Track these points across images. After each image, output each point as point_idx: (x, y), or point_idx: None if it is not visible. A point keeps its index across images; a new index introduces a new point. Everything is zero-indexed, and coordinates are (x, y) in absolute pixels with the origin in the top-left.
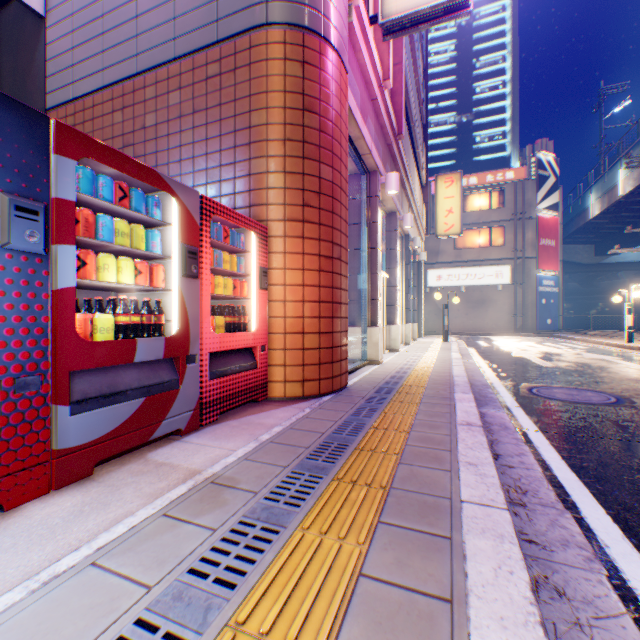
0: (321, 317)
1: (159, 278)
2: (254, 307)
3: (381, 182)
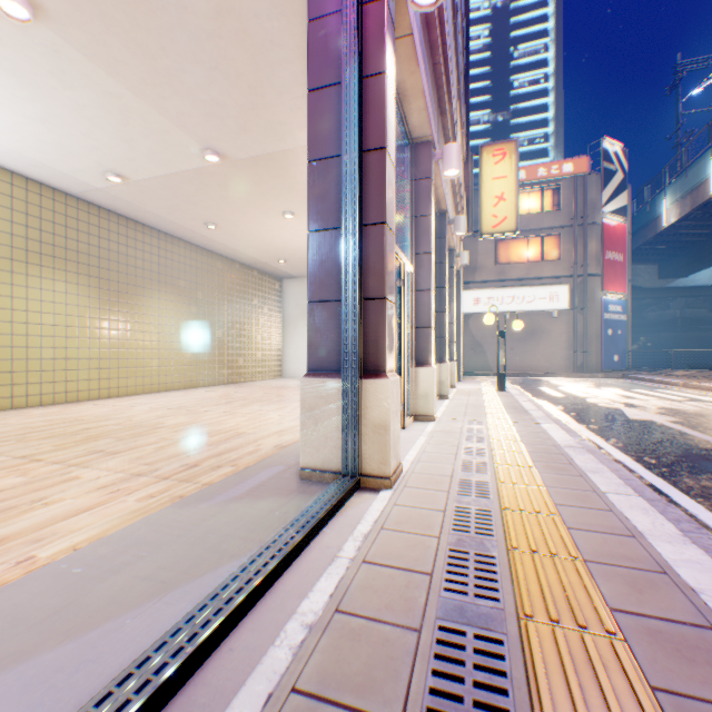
0: None
1: None
2: None
3: None
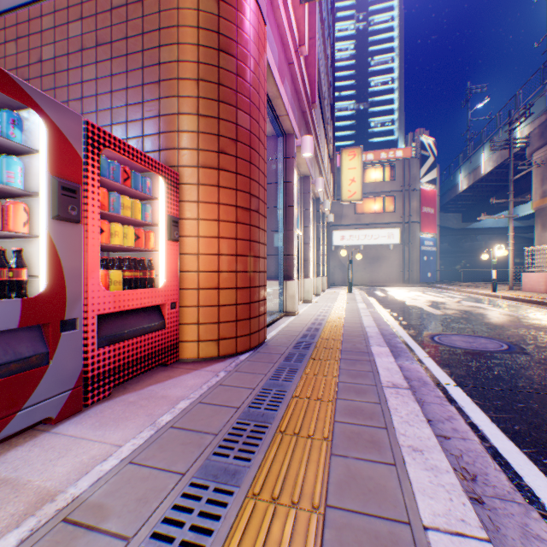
0: (238, 271)
1: (18, 220)
2: (162, 260)
3: (297, 145)
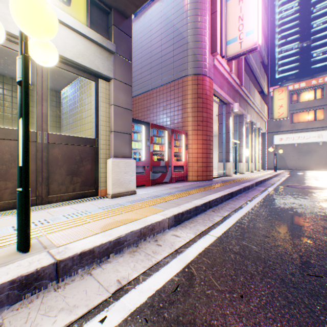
0: (203, 157)
1: (163, 148)
2: (183, 155)
3: (231, 107)
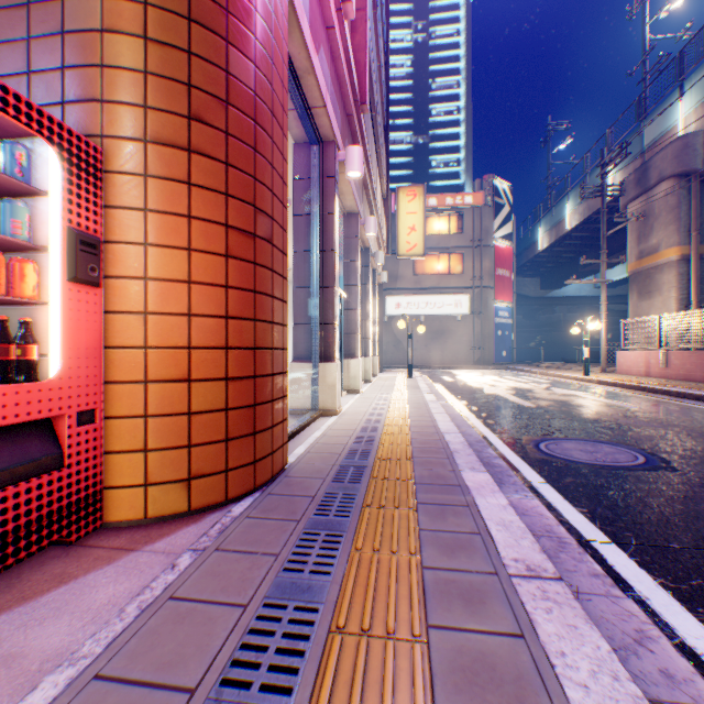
0: (231, 347)
1: None
2: (56, 323)
3: (339, 159)
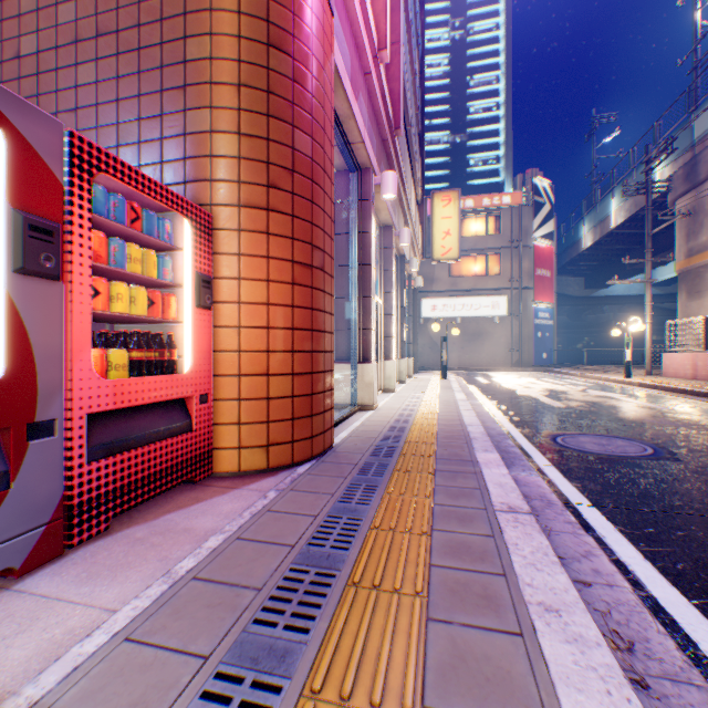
0: (295, 351)
1: None
2: (188, 335)
3: (375, 183)
